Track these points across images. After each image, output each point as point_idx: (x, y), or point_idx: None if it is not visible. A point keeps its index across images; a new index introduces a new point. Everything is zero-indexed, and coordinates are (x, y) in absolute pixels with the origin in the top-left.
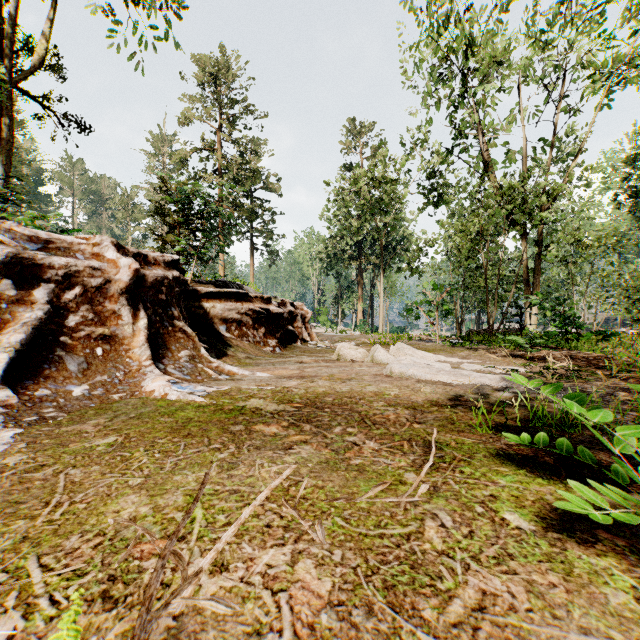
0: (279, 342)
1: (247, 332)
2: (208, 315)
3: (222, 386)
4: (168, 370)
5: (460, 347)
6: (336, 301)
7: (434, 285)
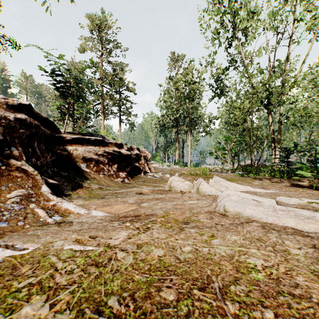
0: (128, 174)
1: (103, 168)
2: (71, 155)
3: (28, 244)
4: None
5: (247, 177)
6: (164, 149)
7: (226, 137)
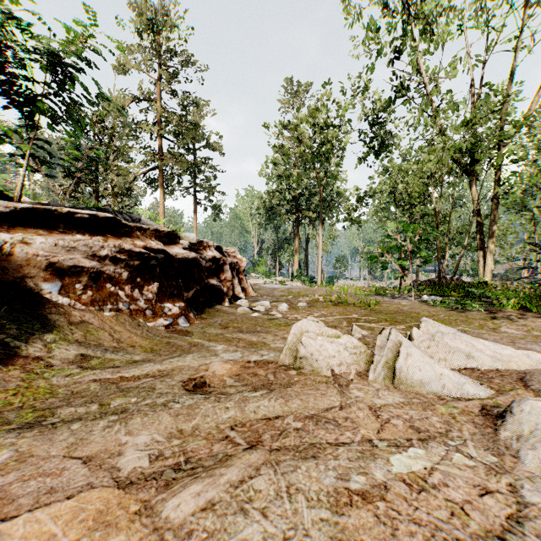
0: (189, 306)
1: (115, 293)
2: (9, 259)
3: None
4: None
5: (464, 310)
6: (274, 253)
7: (406, 224)
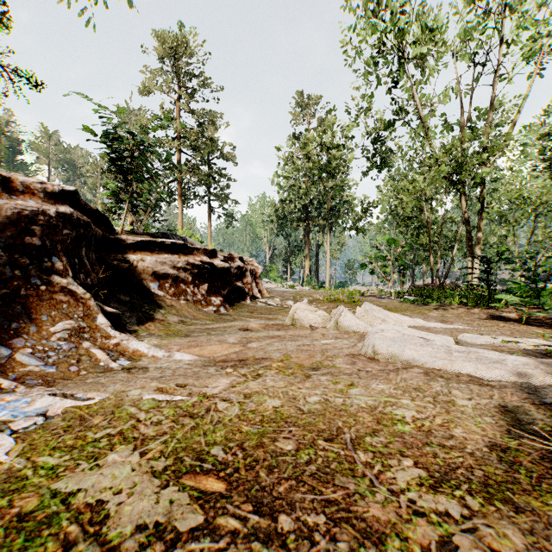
0: (225, 300)
1: (185, 289)
2: (135, 269)
3: (92, 393)
4: (16, 358)
5: (422, 305)
6: (285, 259)
7: (389, 239)
